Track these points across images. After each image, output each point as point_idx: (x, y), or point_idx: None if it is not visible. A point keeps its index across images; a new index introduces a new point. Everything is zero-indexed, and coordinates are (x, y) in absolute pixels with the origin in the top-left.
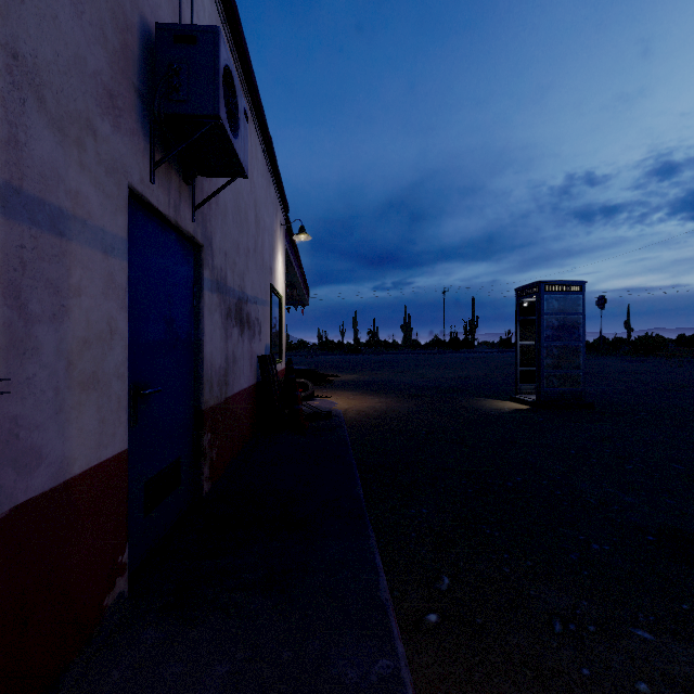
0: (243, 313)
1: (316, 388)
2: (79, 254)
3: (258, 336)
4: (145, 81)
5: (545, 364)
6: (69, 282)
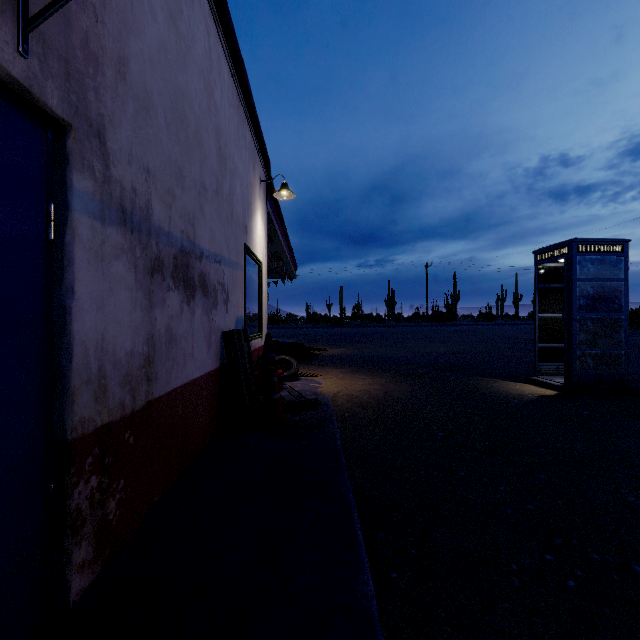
0: (192, 273)
1: (301, 364)
2: None
3: (223, 306)
4: None
5: (578, 341)
6: None
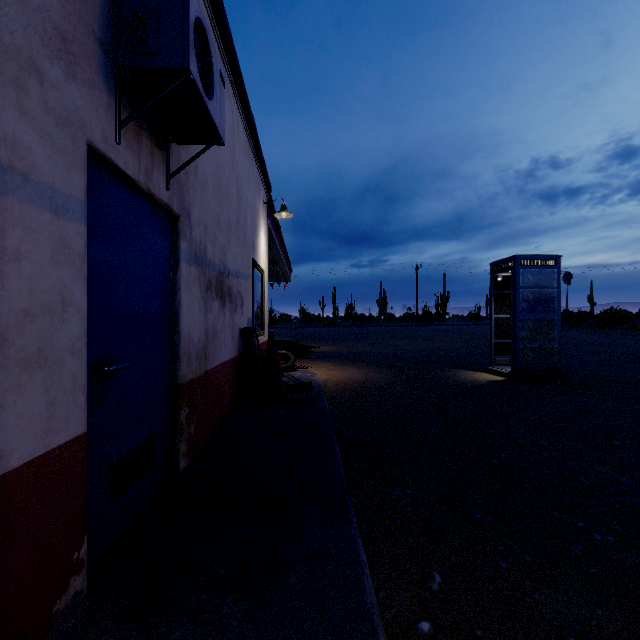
0: (224, 287)
1: (297, 359)
2: (18, 212)
3: (240, 309)
4: (109, 32)
5: (521, 337)
6: (4, 244)
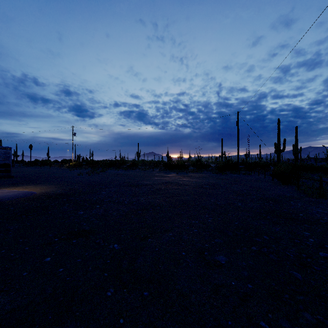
0: None
1: None
2: None
3: None
4: None
5: (0, 167)
6: None
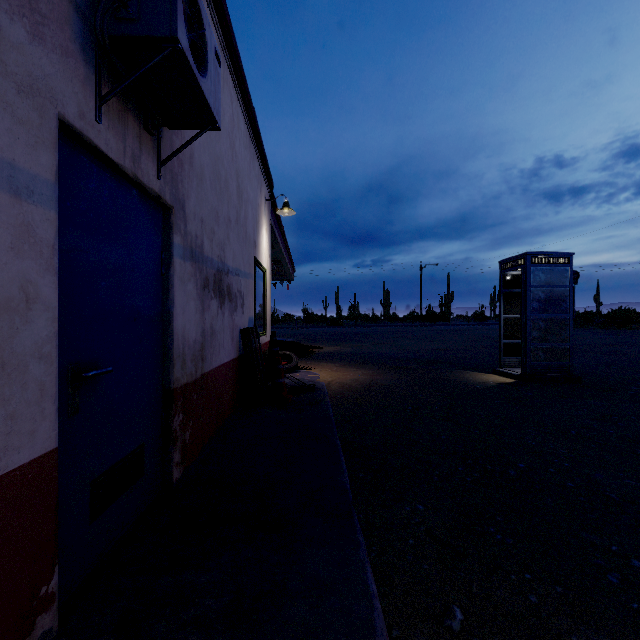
0: (223, 285)
1: (300, 360)
2: None
3: (241, 309)
4: None
5: (532, 337)
6: None
